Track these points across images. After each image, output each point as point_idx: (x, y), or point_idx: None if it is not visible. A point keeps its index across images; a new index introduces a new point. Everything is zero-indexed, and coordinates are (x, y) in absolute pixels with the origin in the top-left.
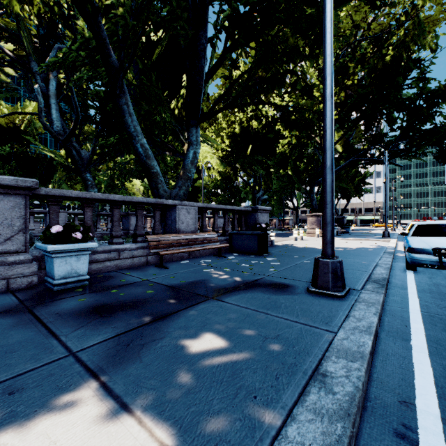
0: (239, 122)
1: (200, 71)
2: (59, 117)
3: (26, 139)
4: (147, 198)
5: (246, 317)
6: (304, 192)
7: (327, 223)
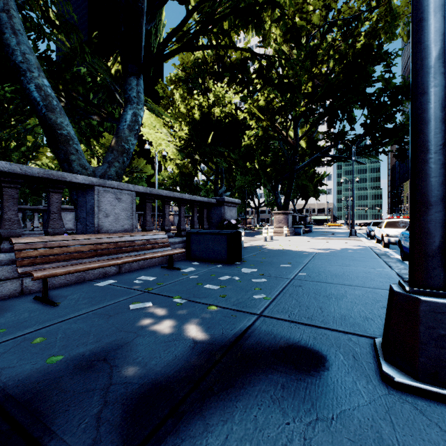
0: (199, 108)
1: None
2: None
3: None
4: (23, 166)
5: None
6: (269, 189)
7: (434, 201)
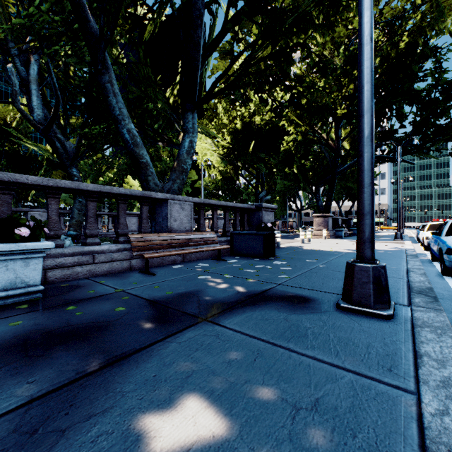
0: (241, 118)
1: (196, 43)
2: (41, 105)
3: (17, 137)
4: (131, 190)
5: (256, 357)
6: (309, 192)
7: (365, 214)
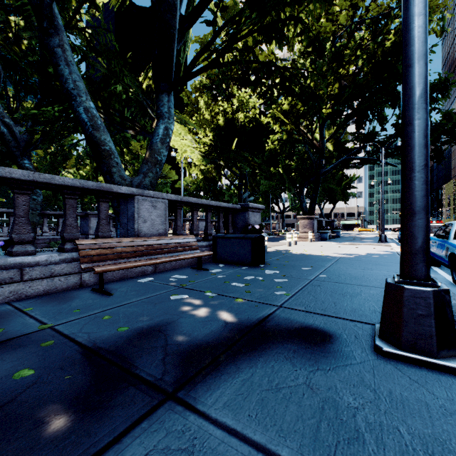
0: (223, 114)
1: (171, 5)
2: None
3: None
4: (81, 181)
5: None
6: (293, 193)
7: (417, 210)
